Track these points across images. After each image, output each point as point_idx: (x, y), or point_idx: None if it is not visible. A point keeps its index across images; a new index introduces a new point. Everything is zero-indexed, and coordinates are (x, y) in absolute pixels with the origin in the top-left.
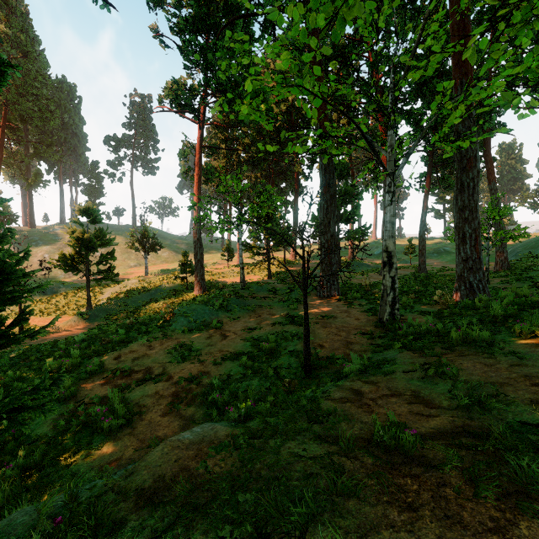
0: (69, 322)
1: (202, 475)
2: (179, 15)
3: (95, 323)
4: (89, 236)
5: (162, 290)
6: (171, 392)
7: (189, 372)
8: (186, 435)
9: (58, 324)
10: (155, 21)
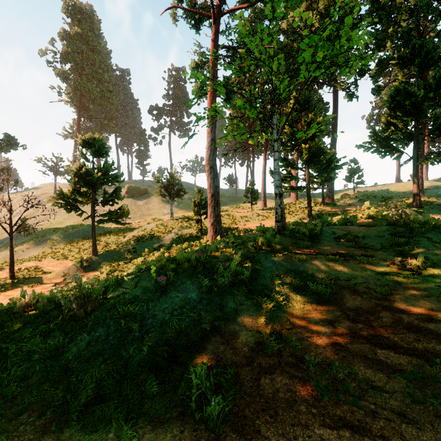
0: (66, 269)
1: None
2: None
3: (93, 273)
4: (88, 169)
5: (174, 235)
6: None
7: None
8: None
9: (55, 272)
10: None
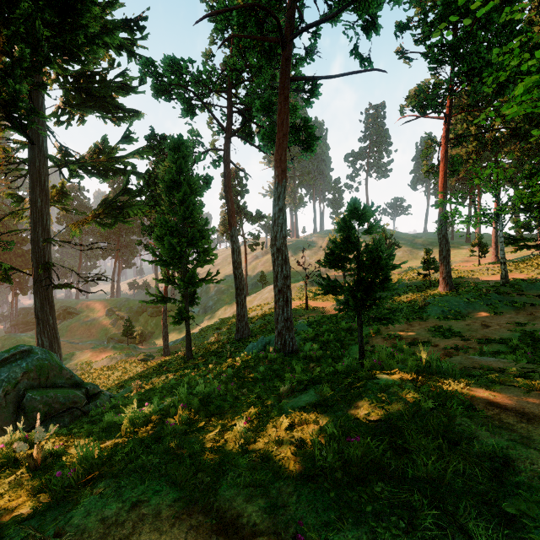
0: (333, 306)
1: (495, 367)
2: (424, 24)
3: None
4: None
5: (404, 286)
6: (441, 353)
7: (454, 345)
8: (475, 357)
9: (326, 307)
10: (400, 44)
